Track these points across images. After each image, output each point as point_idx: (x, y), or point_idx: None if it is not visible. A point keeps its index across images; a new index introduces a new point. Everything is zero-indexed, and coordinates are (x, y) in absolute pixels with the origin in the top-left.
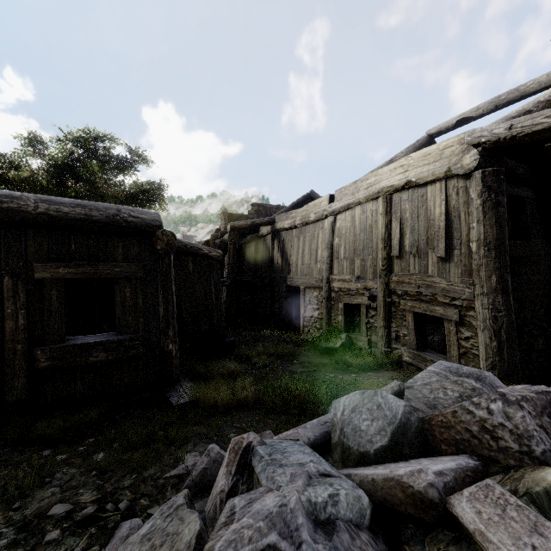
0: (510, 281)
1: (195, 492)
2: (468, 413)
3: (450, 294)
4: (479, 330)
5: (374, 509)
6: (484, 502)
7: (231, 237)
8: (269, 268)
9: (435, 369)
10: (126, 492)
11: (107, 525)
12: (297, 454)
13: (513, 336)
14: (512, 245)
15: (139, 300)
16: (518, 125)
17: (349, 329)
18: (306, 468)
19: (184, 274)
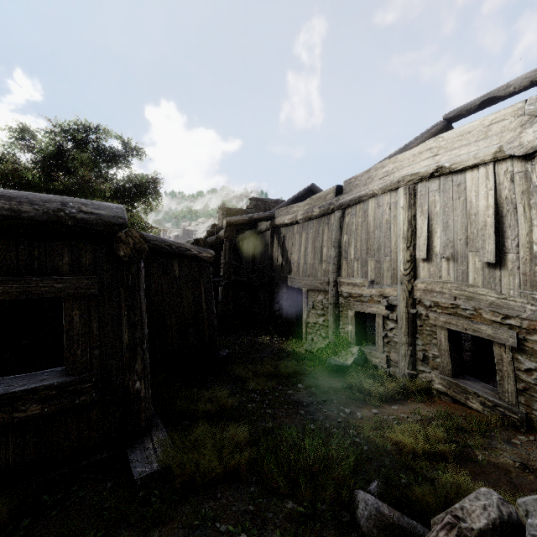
0: None
1: None
2: None
3: (503, 310)
4: None
5: None
6: None
7: (227, 233)
8: (267, 266)
9: None
10: None
11: None
12: None
13: None
14: None
15: (92, 324)
16: None
17: (360, 341)
18: None
19: (169, 279)
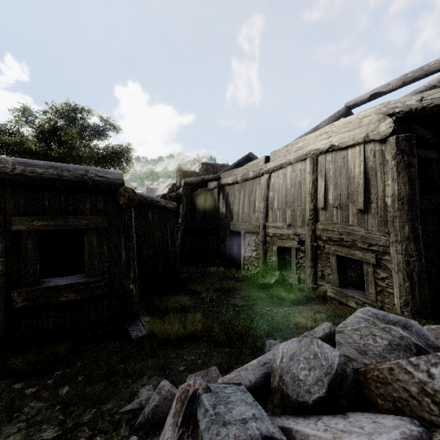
0: (420, 231)
1: (147, 430)
2: (406, 373)
3: (368, 240)
4: (394, 272)
5: None
6: None
7: (184, 190)
8: (215, 215)
9: (363, 315)
10: (85, 428)
11: None
12: (240, 404)
13: (423, 277)
14: (421, 200)
15: (104, 247)
16: (428, 97)
17: (281, 267)
18: (249, 431)
19: (145, 222)
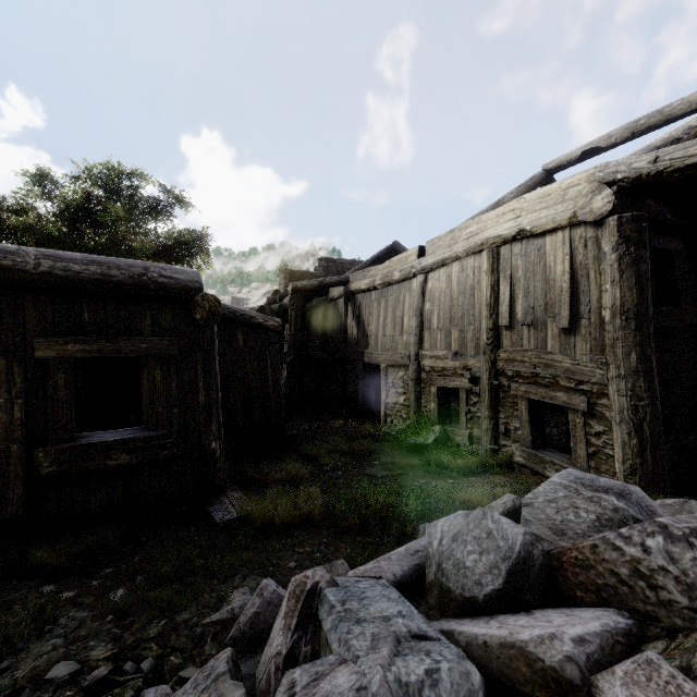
0: (654, 361)
1: (243, 646)
2: (614, 550)
3: (576, 376)
4: (615, 423)
5: (487, 685)
6: (646, 688)
7: (292, 301)
8: (341, 340)
9: (562, 481)
10: (152, 646)
11: (124, 694)
12: (380, 601)
13: (659, 431)
14: (657, 313)
15: (172, 384)
16: (666, 157)
17: (444, 419)
18: (392, 627)
19: (232, 349)
